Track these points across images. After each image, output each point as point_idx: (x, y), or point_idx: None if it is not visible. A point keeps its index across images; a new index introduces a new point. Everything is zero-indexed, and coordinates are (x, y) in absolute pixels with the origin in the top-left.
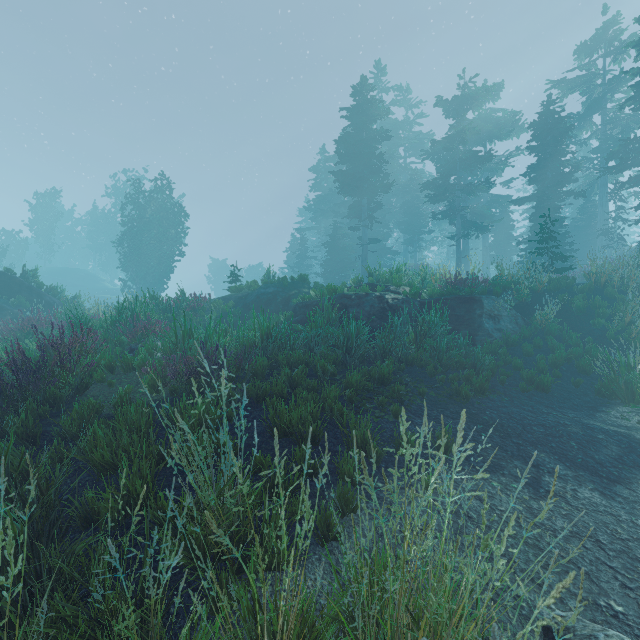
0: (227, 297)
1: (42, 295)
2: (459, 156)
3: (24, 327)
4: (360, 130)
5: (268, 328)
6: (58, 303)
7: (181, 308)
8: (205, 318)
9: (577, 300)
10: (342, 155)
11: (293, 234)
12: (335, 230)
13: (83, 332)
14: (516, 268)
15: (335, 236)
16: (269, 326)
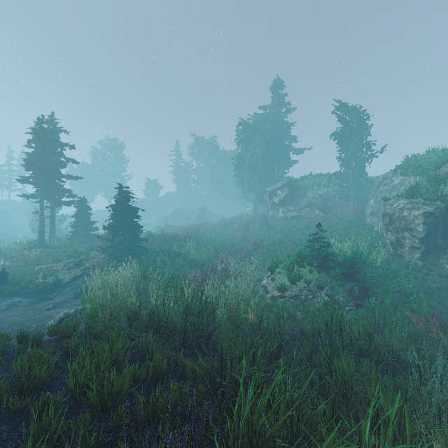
0: None
1: None
2: None
3: None
4: None
5: None
6: None
7: None
8: None
9: None
10: None
11: None
12: None
13: None
14: None
15: None
16: None
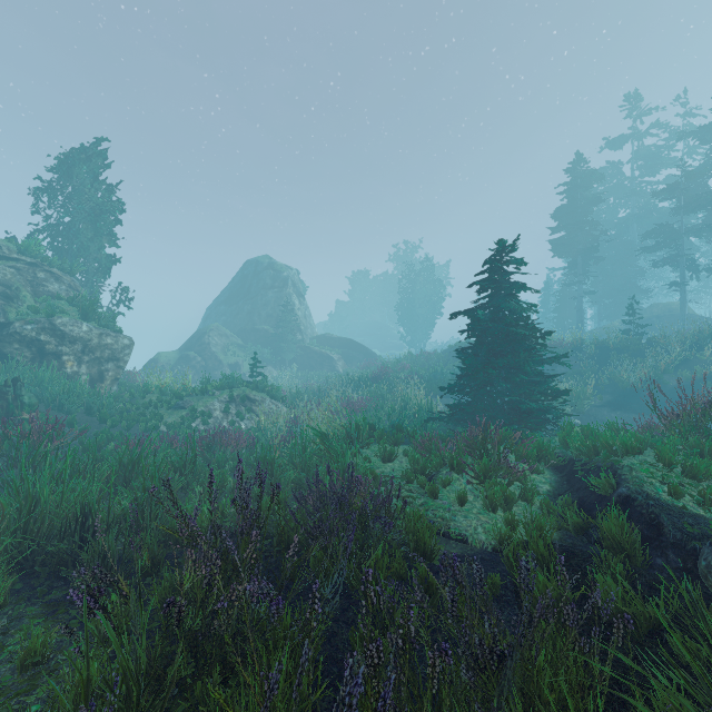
0: (446, 351)
1: (368, 350)
2: (685, 201)
3: (368, 366)
4: (573, 201)
5: (436, 368)
6: (374, 353)
7: (421, 358)
8: (430, 363)
9: (611, 356)
10: (553, 228)
11: (548, 275)
12: (565, 280)
13: (386, 368)
14: (614, 332)
15: (564, 286)
16: (436, 367)
